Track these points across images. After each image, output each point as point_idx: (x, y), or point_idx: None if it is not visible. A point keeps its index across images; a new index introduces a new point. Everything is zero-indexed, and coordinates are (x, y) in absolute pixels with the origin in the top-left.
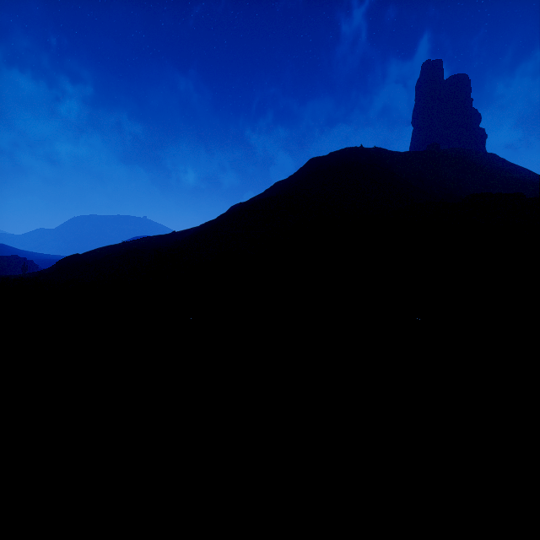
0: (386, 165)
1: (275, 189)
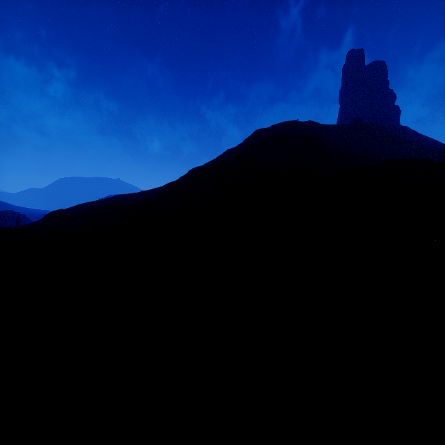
0: (318, 136)
1: (226, 155)
